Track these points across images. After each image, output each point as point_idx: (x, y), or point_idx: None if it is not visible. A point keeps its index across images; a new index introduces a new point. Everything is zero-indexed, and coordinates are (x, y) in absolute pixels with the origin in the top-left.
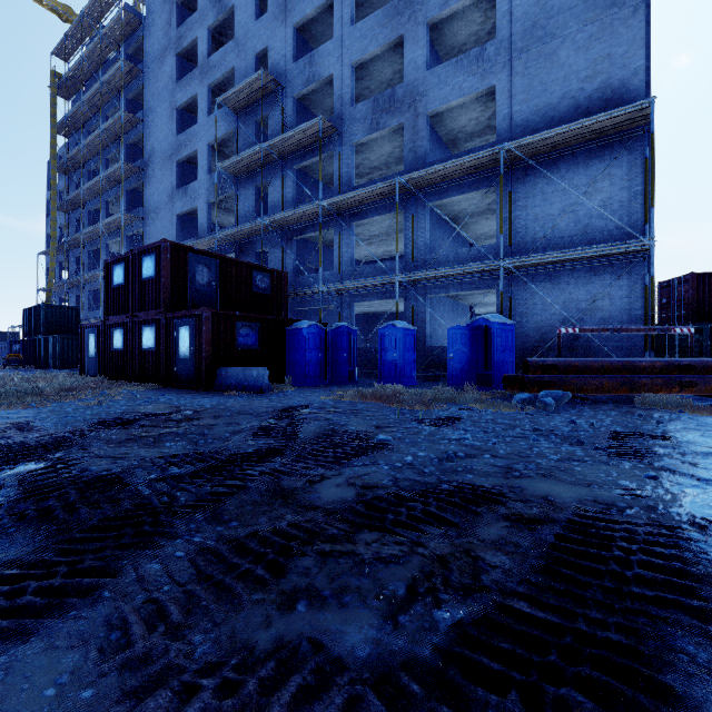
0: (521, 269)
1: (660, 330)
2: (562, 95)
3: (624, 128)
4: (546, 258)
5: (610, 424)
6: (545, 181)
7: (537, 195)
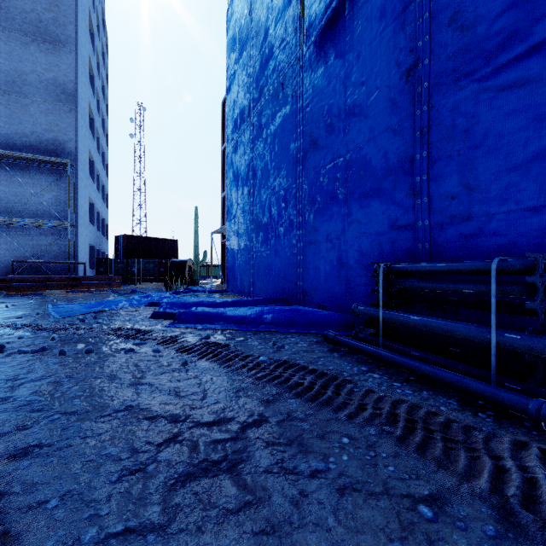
0: (4, 223)
1: (71, 263)
2: (32, 131)
3: (64, 165)
4: (17, 221)
5: (5, 301)
6: (22, 175)
7: (16, 181)
